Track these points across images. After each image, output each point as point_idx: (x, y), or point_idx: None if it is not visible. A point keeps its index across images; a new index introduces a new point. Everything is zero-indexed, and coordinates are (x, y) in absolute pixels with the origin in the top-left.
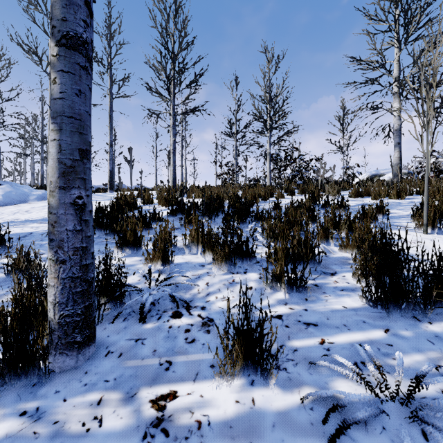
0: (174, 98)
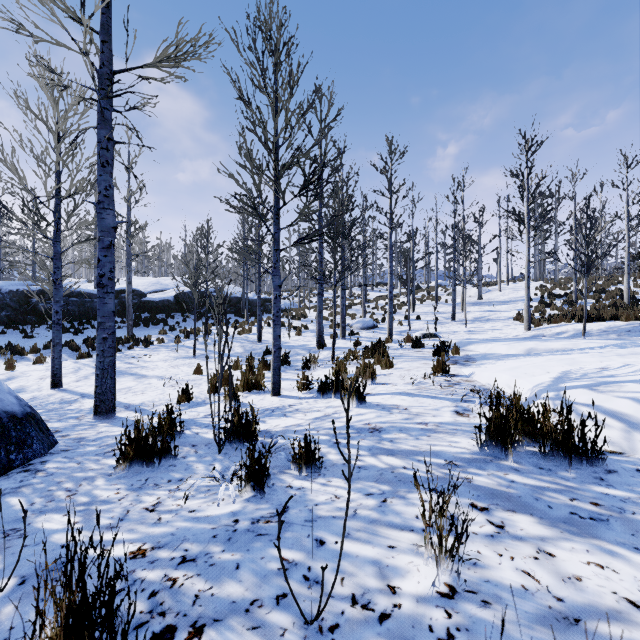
0: (557, 236)
